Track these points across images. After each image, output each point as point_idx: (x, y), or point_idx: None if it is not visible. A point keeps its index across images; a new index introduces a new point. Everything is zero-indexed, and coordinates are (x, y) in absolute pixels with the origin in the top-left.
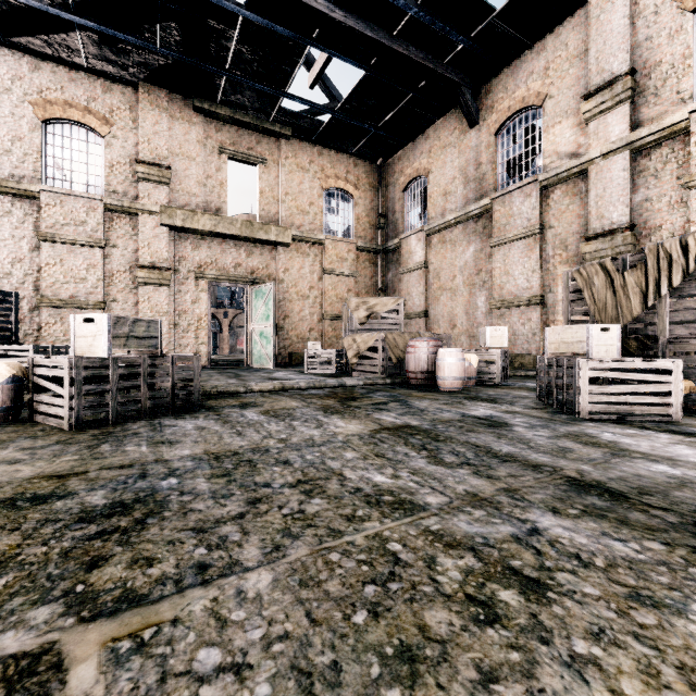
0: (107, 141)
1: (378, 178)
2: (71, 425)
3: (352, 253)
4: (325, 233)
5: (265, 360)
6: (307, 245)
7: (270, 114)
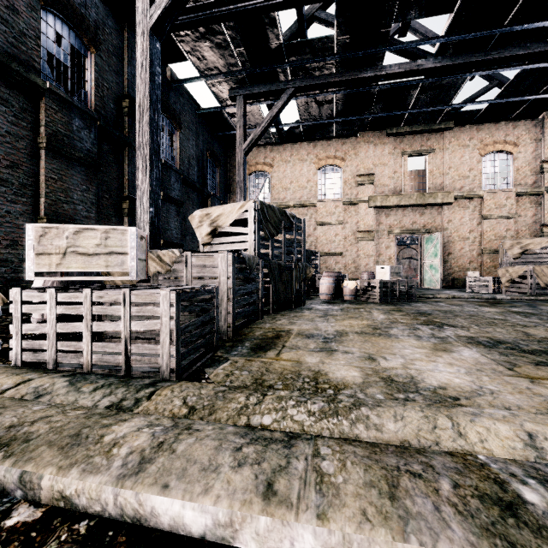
0: (343, 170)
1: (541, 130)
2: (379, 301)
3: (511, 199)
4: (483, 188)
5: (434, 283)
6: (466, 200)
7: (437, 119)
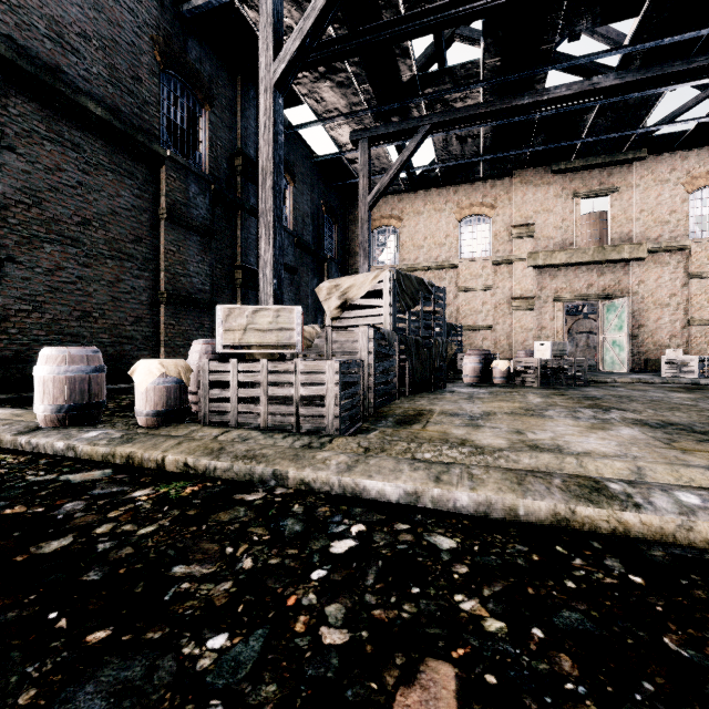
0: (492, 220)
1: None
2: (538, 385)
3: None
4: (691, 236)
5: (618, 365)
6: (666, 254)
7: (622, 148)
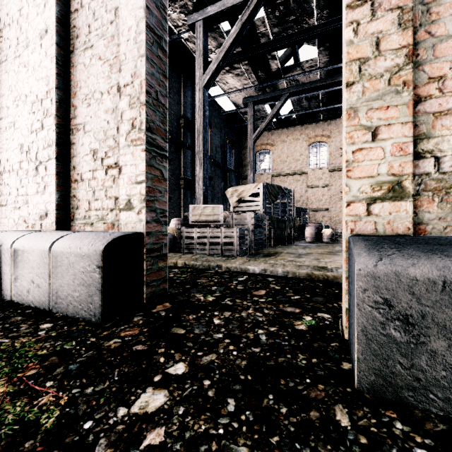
0: (329, 145)
1: None
2: None
3: None
4: None
5: None
6: None
7: None
